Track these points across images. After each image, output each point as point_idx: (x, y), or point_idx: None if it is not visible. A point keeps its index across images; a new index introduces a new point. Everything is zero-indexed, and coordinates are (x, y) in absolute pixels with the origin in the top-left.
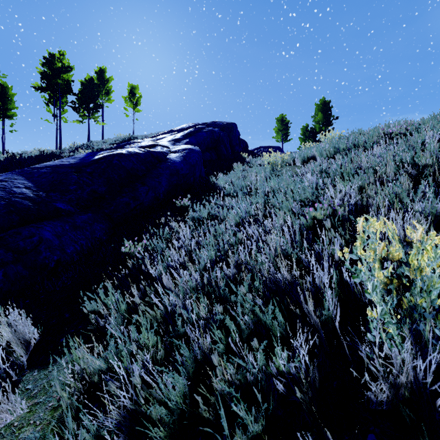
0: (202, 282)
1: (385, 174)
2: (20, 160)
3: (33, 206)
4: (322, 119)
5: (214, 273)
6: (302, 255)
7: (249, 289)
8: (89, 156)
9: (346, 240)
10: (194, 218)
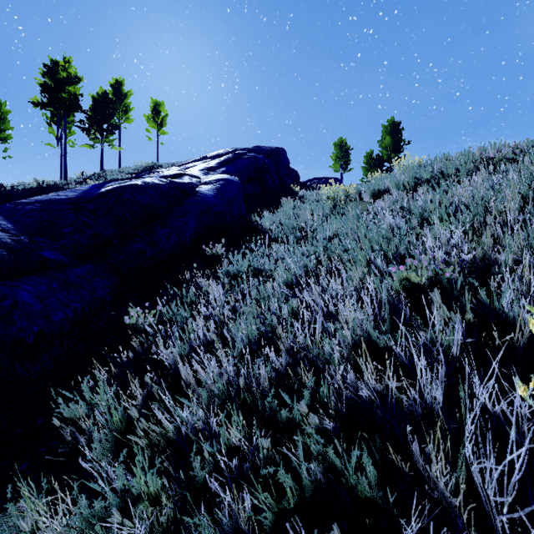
0: (238, 377)
1: (502, 214)
2: (10, 193)
3: (8, 256)
4: (391, 144)
5: (256, 368)
6: (398, 345)
7: (311, 394)
8: (95, 188)
9: (467, 320)
10: (230, 273)
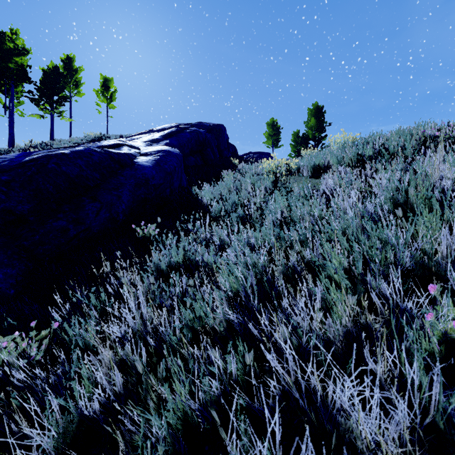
0: None
1: None
2: None
3: None
4: (315, 125)
5: None
6: None
7: None
8: (21, 156)
9: None
10: (161, 265)
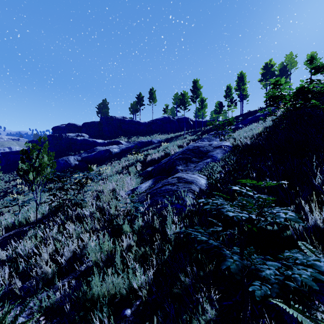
0: None
1: None
2: None
3: None
4: None
5: None
6: None
7: None
8: None
9: None
10: None
